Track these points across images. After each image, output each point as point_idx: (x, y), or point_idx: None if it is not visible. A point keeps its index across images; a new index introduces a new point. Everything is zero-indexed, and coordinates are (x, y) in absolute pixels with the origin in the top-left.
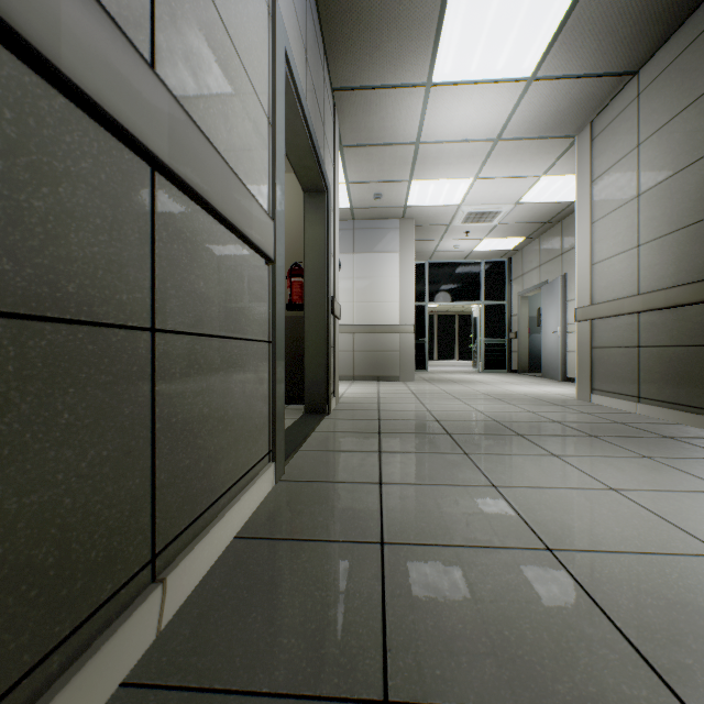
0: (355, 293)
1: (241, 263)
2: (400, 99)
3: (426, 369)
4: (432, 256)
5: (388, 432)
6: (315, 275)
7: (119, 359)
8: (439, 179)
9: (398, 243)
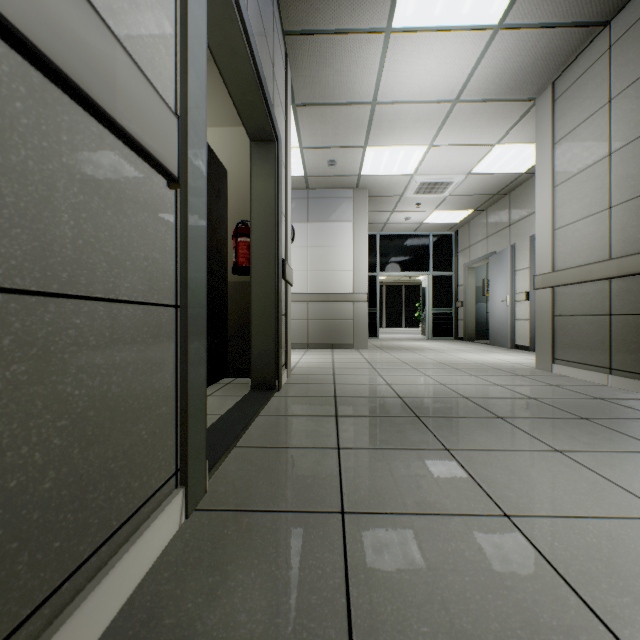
0: (310, 261)
1: (96, 161)
2: (357, 48)
3: (377, 336)
4: (384, 228)
5: (347, 416)
6: (263, 234)
7: None
8: (394, 146)
9: (352, 213)
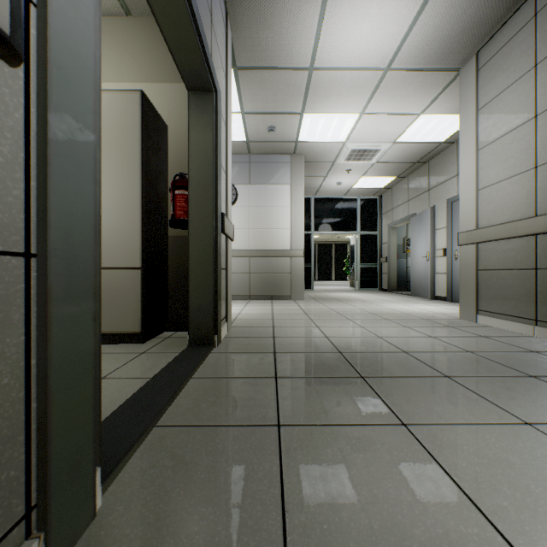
0: (251, 220)
1: None
2: (296, 8)
3: (312, 288)
4: (317, 192)
5: (287, 377)
6: (201, 186)
7: None
8: (329, 113)
9: (290, 176)
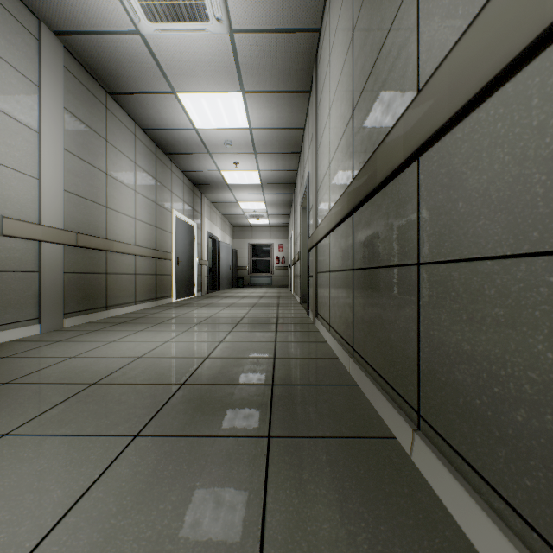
0: None
1: None
2: None
3: None
4: None
5: None
6: None
7: (405, 282)
8: None
9: None
